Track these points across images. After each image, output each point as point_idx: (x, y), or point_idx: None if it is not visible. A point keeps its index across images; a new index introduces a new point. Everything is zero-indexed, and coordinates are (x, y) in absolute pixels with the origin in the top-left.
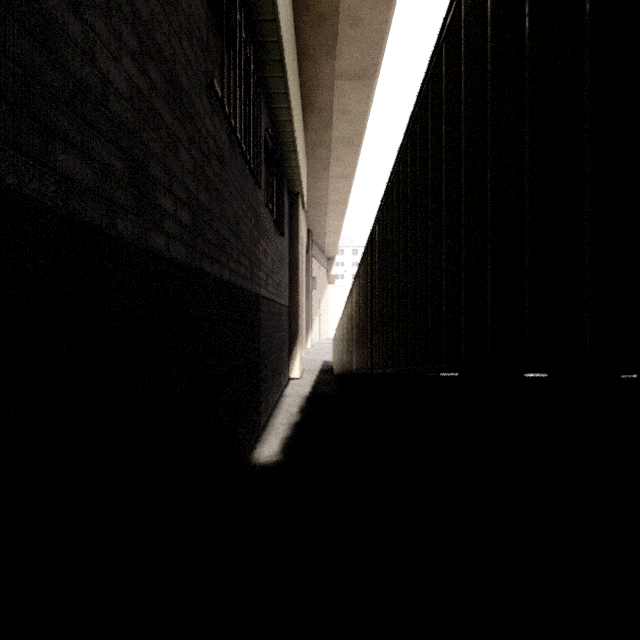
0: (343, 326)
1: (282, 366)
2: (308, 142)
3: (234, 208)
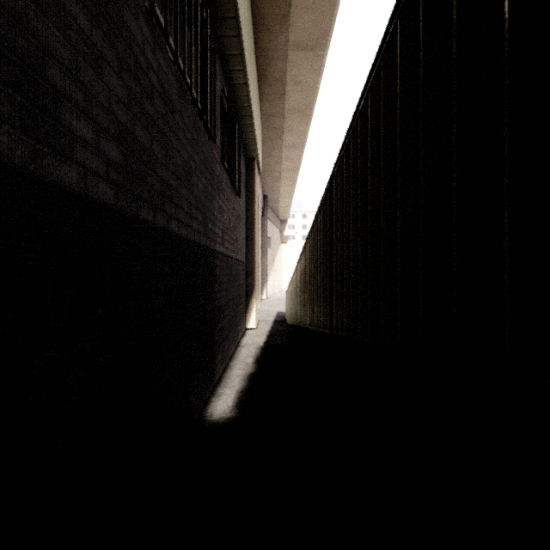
0: (296, 281)
1: (239, 318)
2: (263, 112)
3: (184, 158)
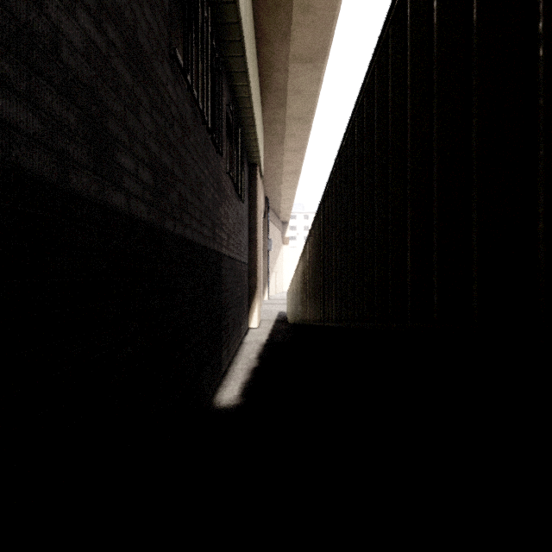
0: (296, 281)
1: (242, 317)
2: (265, 119)
3: (197, 173)
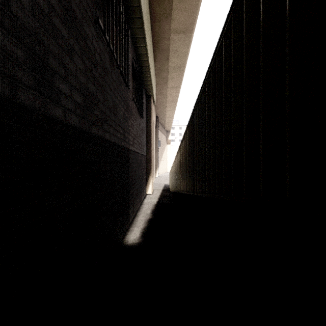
0: (175, 166)
1: (142, 188)
2: (156, 68)
3: (113, 98)
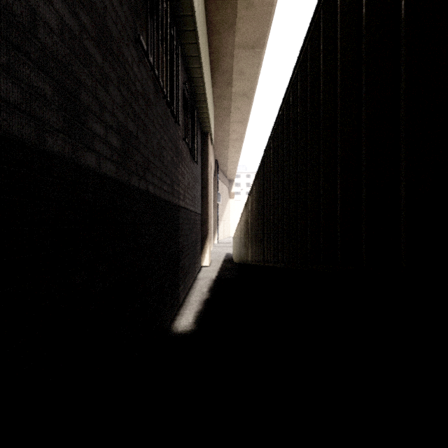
0: (240, 228)
1: (196, 257)
2: (215, 96)
3: (158, 138)
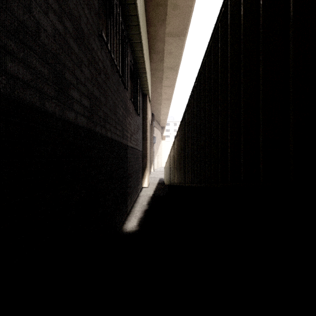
0: (169, 161)
1: (139, 181)
2: (152, 68)
3: (113, 100)
